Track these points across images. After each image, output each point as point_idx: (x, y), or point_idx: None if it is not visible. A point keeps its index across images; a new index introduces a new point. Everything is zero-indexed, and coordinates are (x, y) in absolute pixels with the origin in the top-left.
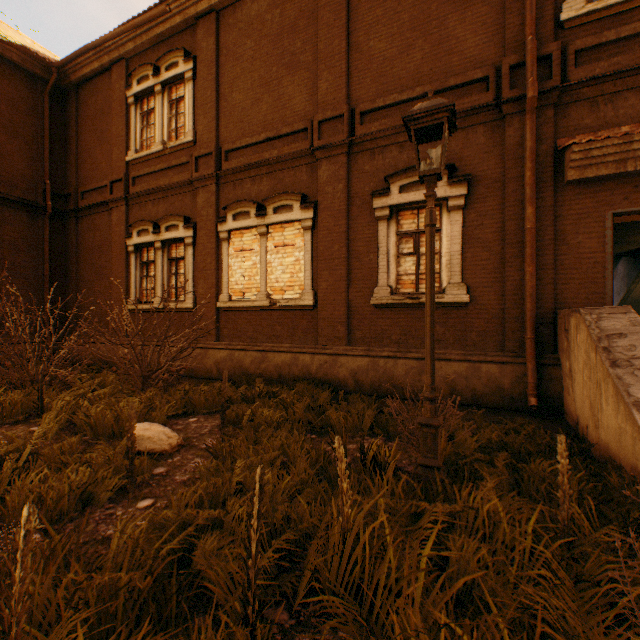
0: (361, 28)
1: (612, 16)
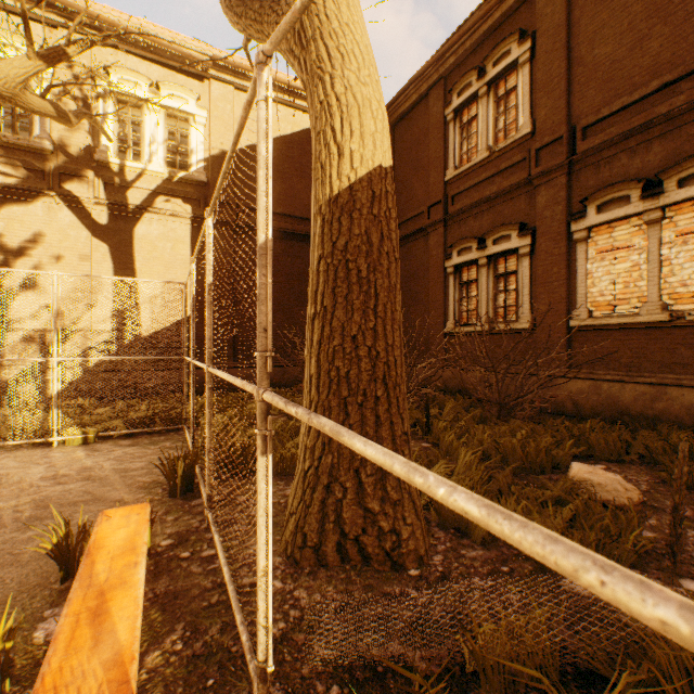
0: None
1: None
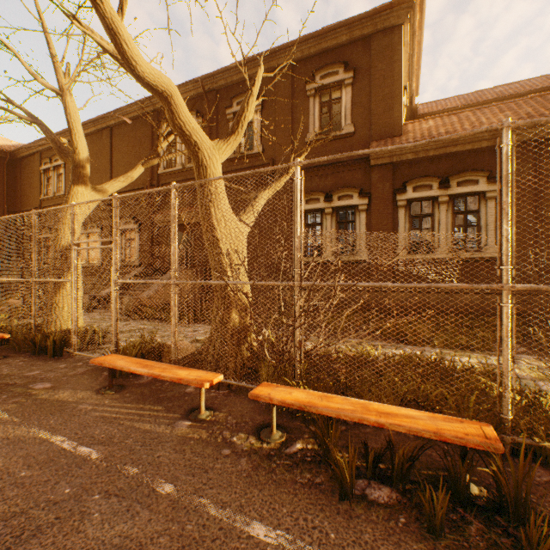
0: (116, 161)
1: (170, 174)
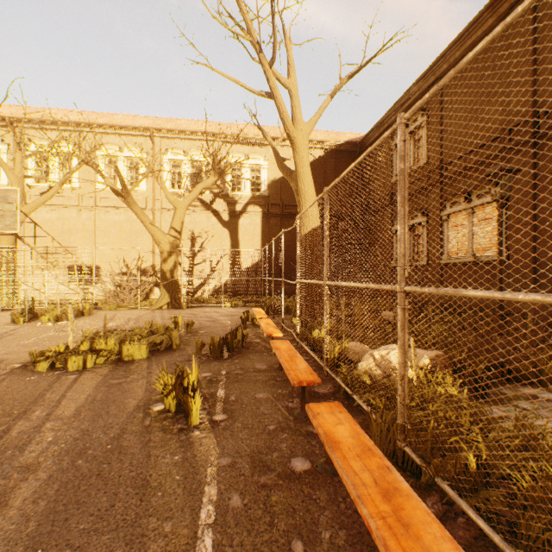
0: (546, 46)
1: None
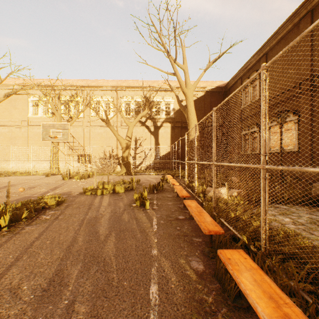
0: (317, 41)
1: None
